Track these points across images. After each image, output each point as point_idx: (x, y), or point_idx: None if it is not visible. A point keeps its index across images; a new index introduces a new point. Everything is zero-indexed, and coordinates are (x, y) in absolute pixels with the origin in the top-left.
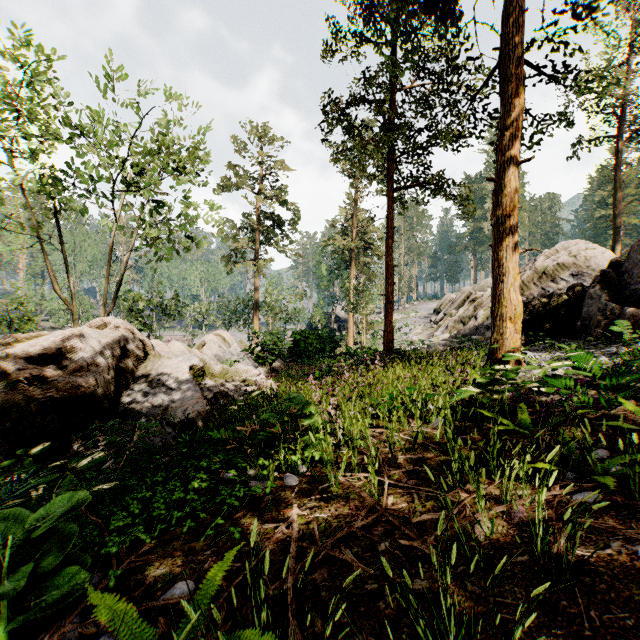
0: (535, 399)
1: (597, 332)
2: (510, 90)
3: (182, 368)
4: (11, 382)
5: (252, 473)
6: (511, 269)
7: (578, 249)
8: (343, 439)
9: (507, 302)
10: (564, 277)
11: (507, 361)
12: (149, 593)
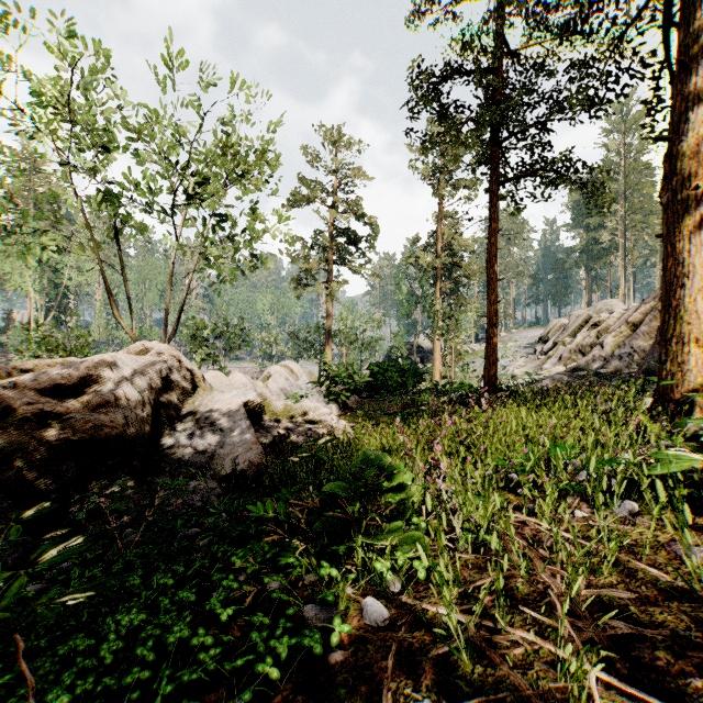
0: None
1: None
2: (695, 1)
3: (235, 404)
4: (16, 419)
5: (310, 583)
6: (696, 267)
7: None
8: (462, 535)
9: (690, 316)
10: None
11: (690, 404)
12: None
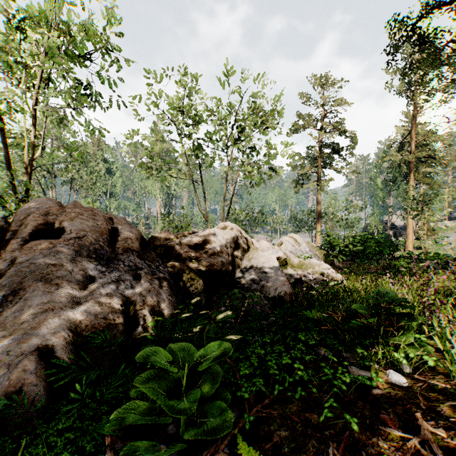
0: None
1: None
2: None
3: (272, 258)
4: (182, 259)
5: (347, 357)
6: None
7: None
8: None
9: None
10: None
11: None
12: (278, 452)
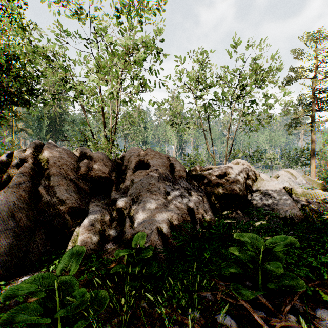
0: None
1: None
2: None
3: (278, 187)
4: (211, 184)
5: None
6: None
7: None
8: None
9: None
10: None
11: None
12: None
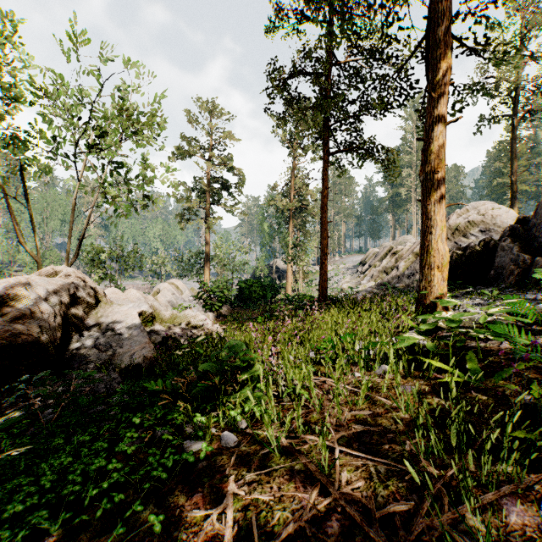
0: (478, 346)
1: (511, 280)
2: (438, 56)
3: (131, 314)
4: None
5: (188, 429)
6: (438, 221)
7: (486, 209)
8: (285, 391)
9: (435, 252)
10: (474, 233)
11: (435, 306)
12: None
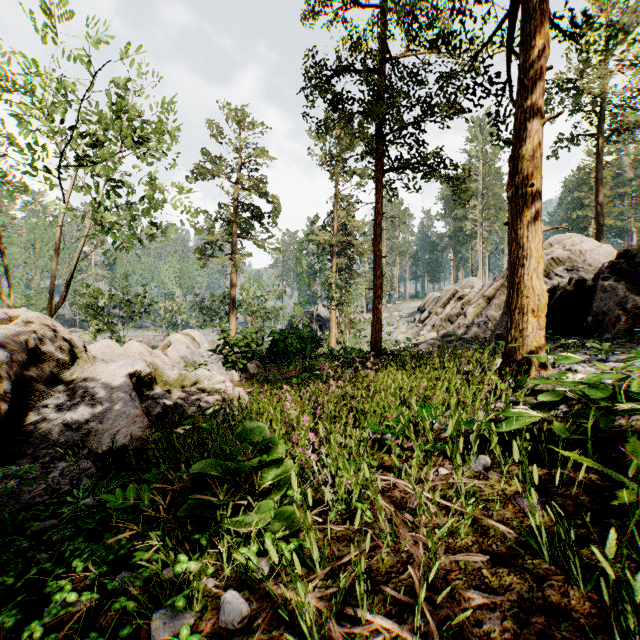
0: (627, 426)
1: (617, 329)
2: (532, 31)
3: (120, 375)
4: None
5: (169, 579)
6: (533, 251)
7: (573, 243)
8: (333, 506)
9: (529, 291)
10: (558, 272)
11: (529, 364)
12: None
